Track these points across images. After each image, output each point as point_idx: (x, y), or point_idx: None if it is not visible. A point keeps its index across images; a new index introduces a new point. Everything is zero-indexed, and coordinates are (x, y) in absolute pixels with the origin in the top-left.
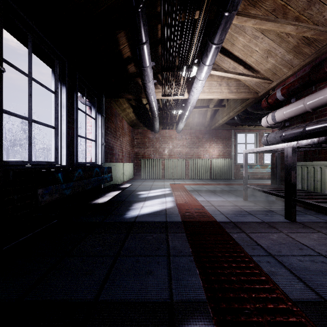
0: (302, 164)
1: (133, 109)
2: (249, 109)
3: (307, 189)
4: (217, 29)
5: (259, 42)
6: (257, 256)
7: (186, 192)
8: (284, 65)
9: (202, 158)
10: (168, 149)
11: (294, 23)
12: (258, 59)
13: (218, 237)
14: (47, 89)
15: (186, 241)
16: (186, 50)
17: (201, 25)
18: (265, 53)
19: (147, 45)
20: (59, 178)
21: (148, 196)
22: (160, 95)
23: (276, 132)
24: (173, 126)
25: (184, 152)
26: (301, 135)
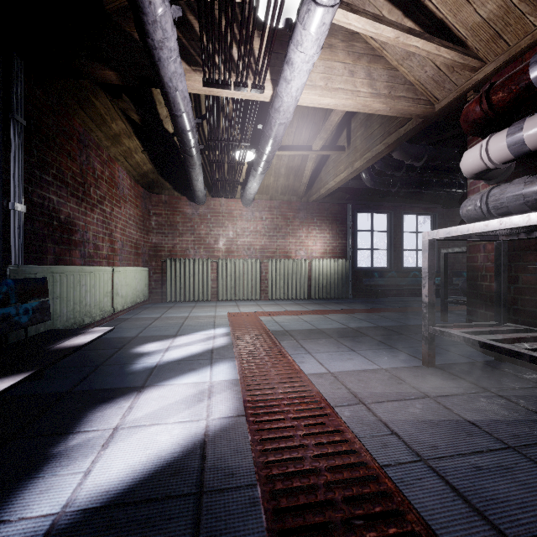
0: None
1: (142, 142)
2: (395, 154)
3: None
4: None
5: None
6: None
7: (267, 339)
8: (536, 1)
9: (294, 258)
10: (225, 240)
11: None
12: None
13: None
14: None
15: None
16: None
17: None
18: None
19: None
20: None
21: (161, 362)
22: (199, 81)
23: (526, 178)
24: (236, 191)
25: (257, 244)
26: None
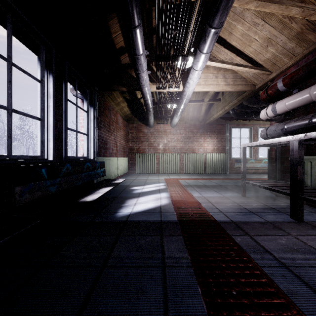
0: (305, 159)
1: (128, 103)
2: (244, 103)
3: (311, 185)
4: (217, 10)
5: (259, 30)
6: (268, 267)
7: (181, 187)
8: (285, 54)
9: (197, 153)
10: (162, 144)
11: (300, 5)
12: (257, 48)
13: (220, 241)
14: (31, 76)
15: (184, 247)
16: (182, 36)
17: (199, 5)
18: (265, 42)
19: (140, 30)
20: (42, 173)
21: (142, 191)
22: (155, 88)
23: (277, 124)
24: (168, 121)
25: (178, 146)
26: (306, 127)
